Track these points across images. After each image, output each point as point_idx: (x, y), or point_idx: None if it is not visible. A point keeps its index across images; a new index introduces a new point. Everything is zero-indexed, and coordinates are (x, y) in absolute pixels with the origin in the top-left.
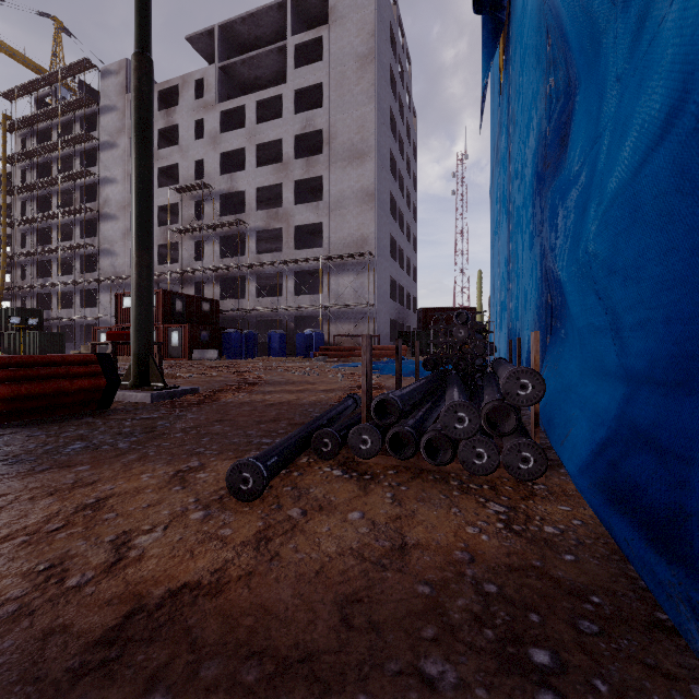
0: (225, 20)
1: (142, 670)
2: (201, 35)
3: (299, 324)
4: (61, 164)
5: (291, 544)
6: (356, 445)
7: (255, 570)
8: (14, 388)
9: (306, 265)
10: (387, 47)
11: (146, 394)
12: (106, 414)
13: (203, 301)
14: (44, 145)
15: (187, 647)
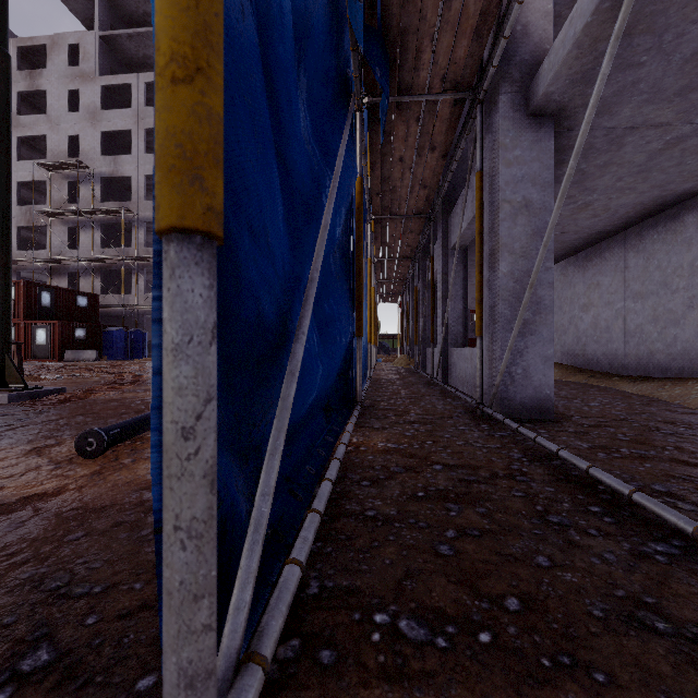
0: None
1: (5, 520)
2: None
3: None
4: None
5: (116, 474)
6: None
7: (86, 485)
8: None
9: None
10: None
11: (3, 395)
12: None
13: (79, 296)
14: None
15: (34, 511)
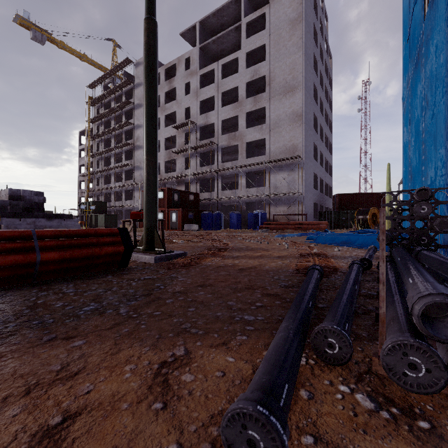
0: (203, 17)
1: None
2: (189, 30)
3: (249, 207)
4: (116, 120)
5: None
6: (396, 367)
7: None
8: (62, 253)
9: (254, 168)
10: (311, 10)
11: (151, 257)
12: (122, 273)
13: (190, 194)
14: (107, 111)
15: None
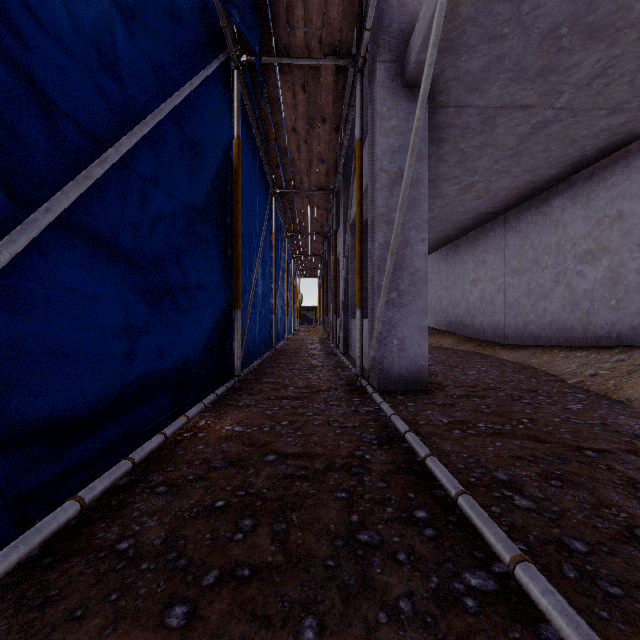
0: None
1: None
2: None
3: None
4: None
5: None
6: None
7: None
8: None
9: None
10: None
11: None
12: None
13: None
14: None
15: None
